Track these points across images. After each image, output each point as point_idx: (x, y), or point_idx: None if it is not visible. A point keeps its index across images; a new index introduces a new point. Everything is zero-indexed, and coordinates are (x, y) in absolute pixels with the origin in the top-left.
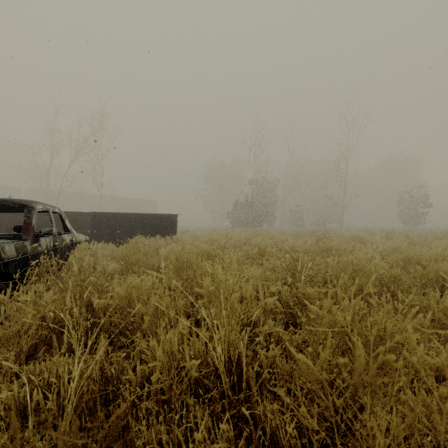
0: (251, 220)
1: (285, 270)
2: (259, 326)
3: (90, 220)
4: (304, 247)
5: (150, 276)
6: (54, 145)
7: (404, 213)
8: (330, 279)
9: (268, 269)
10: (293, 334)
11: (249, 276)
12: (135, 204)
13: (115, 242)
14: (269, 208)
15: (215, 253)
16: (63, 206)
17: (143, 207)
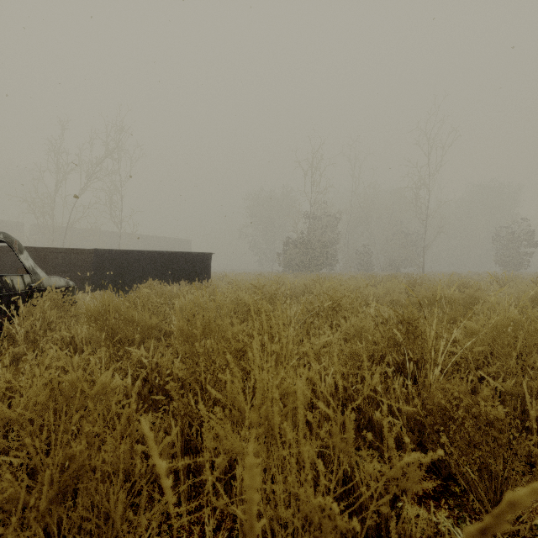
0: (308, 263)
1: (388, 340)
2: (368, 507)
3: (91, 260)
4: (390, 297)
5: (143, 349)
6: (60, 169)
7: (502, 254)
8: (471, 357)
9: (348, 334)
10: (436, 501)
11: (321, 350)
12: (164, 244)
13: (125, 290)
14: (330, 248)
15: (257, 309)
16: (75, 246)
17: (173, 248)
